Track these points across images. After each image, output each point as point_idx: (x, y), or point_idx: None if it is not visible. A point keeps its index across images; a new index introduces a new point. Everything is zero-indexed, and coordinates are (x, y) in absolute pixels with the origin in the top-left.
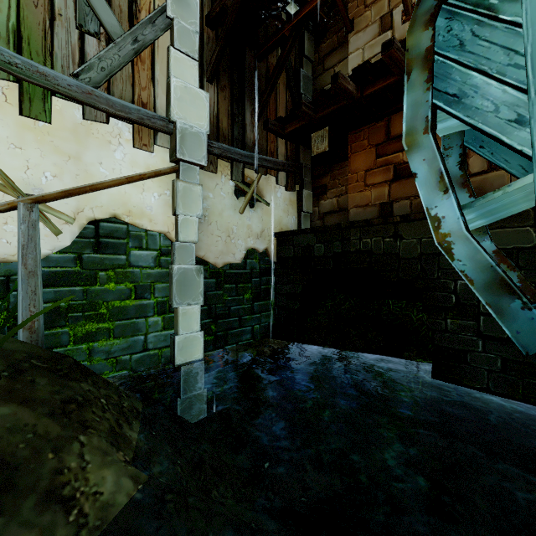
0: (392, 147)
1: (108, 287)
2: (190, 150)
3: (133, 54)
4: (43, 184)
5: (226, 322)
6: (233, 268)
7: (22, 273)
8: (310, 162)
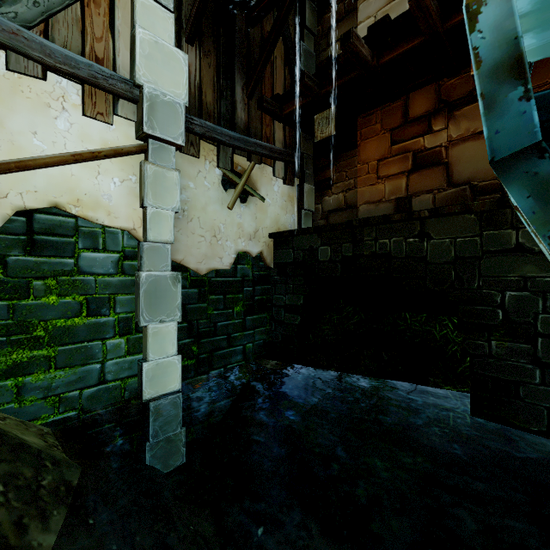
0: (410, 131)
1: (47, 301)
2: (162, 124)
3: None
4: None
5: (211, 341)
6: (220, 275)
7: None
8: (312, 152)
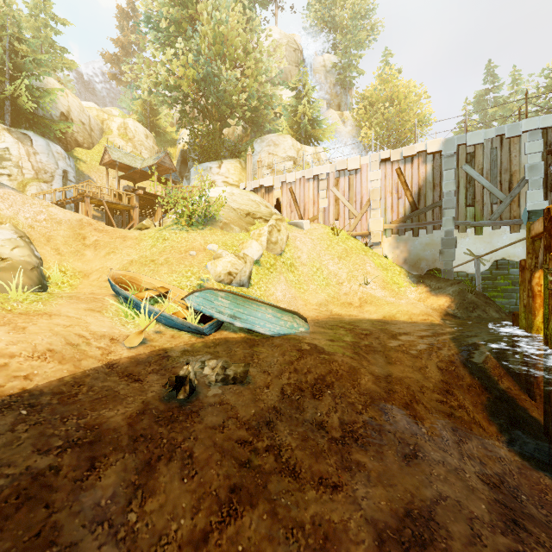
0: None
1: (500, 282)
2: None
3: (510, 202)
4: (480, 252)
5: None
6: None
7: (476, 276)
8: None
